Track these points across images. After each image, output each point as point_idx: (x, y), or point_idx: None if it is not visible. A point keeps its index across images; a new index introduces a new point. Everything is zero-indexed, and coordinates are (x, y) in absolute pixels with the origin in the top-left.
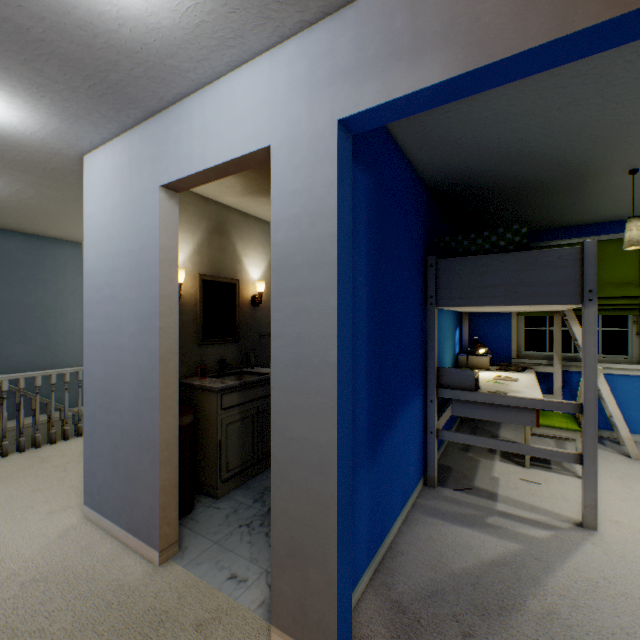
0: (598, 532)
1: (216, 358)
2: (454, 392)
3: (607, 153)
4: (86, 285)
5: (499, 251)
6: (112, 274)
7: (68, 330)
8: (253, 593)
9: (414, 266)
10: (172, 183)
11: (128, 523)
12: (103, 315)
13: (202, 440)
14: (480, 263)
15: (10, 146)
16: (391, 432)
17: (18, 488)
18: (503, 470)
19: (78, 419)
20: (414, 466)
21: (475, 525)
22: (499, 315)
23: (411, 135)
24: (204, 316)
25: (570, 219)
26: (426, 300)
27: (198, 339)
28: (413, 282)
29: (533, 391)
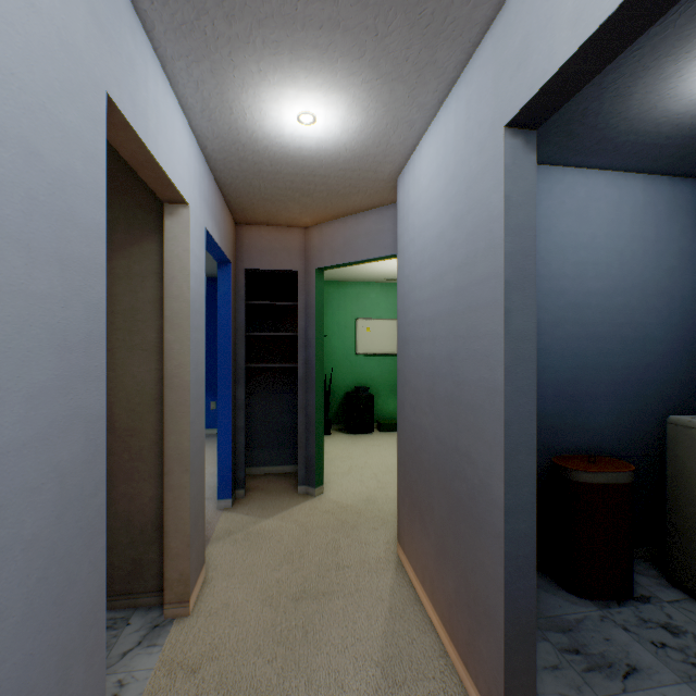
0: None
1: None
2: None
3: None
4: None
5: None
6: None
7: None
8: (141, 659)
9: None
10: (118, 111)
11: None
12: None
13: None
14: None
15: None
16: None
17: None
18: None
19: None
20: None
21: None
22: None
23: None
24: None
25: None
26: None
27: None
28: None
29: None
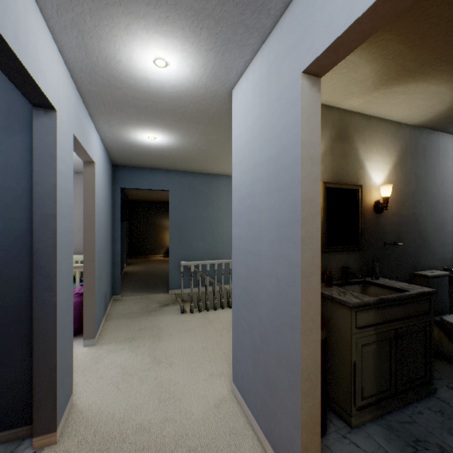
0: None
1: (338, 265)
2: None
3: None
4: (232, 198)
5: None
6: (252, 185)
7: (224, 233)
8: None
9: None
10: (317, 60)
11: (266, 429)
12: (245, 223)
13: (330, 353)
14: None
15: (188, 101)
16: None
17: (195, 342)
18: None
19: (228, 295)
20: None
21: None
22: None
23: None
24: (326, 223)
25: None
26: None
27: (321, 246)
28: None
29: None
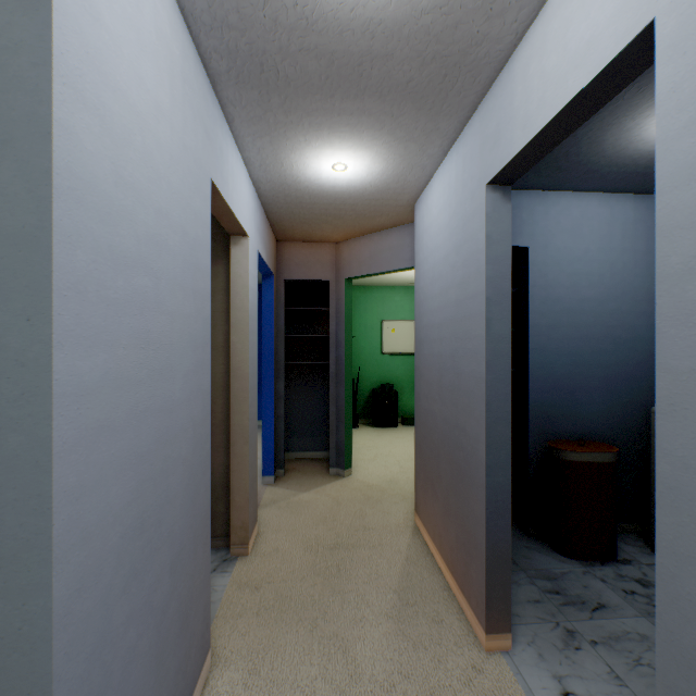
0: None
1: None
2: None
3: None
4: (66, 220)
5: None
6: (156, 248)
7: None
8: (217, 579)
9: None
10: (214, 187)
11: None
12: (135, 337)
13: None
14: None
15: None
16: None
17: None
18: None
19: None
20: None
21: None
22: None
23: None
24: None
25: None
26: None
27: None
28: None
29: None
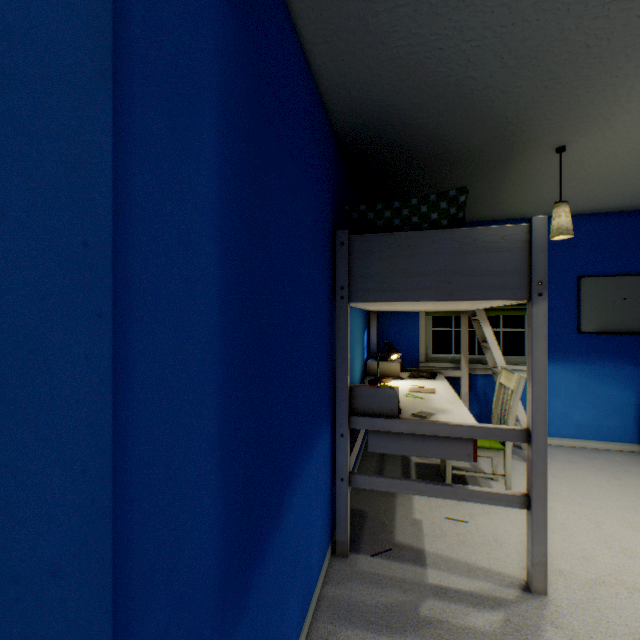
0: (550, 598)
1: None
2: (372, 421)
3: (550, 113)
4: None
5: (430, 227)
6: None
7: None
8: None
9: (319, 240)
10: None
11: None
12: None
13: None
14: (406, 242)
15: None
16: (281, 521)
17: None
18: (424, 506)
19: None
20: (319, 540)
21: (407, 628)
22: (408, 315)
23: (315, 1)
24: None
25: (478, 212)
26: (335, 293)
27: None
28: (318, 263)
29: (460, 408)
